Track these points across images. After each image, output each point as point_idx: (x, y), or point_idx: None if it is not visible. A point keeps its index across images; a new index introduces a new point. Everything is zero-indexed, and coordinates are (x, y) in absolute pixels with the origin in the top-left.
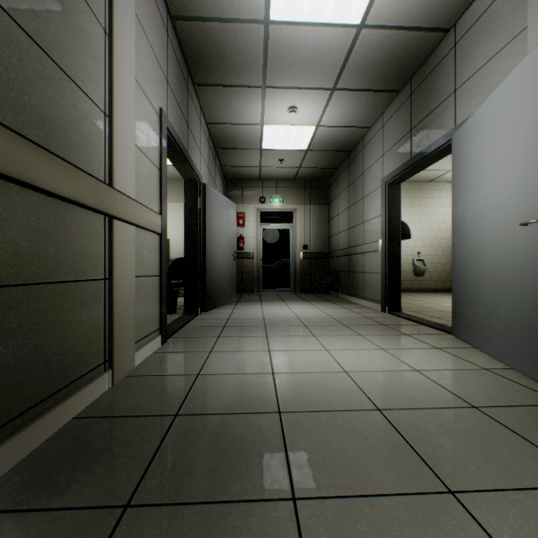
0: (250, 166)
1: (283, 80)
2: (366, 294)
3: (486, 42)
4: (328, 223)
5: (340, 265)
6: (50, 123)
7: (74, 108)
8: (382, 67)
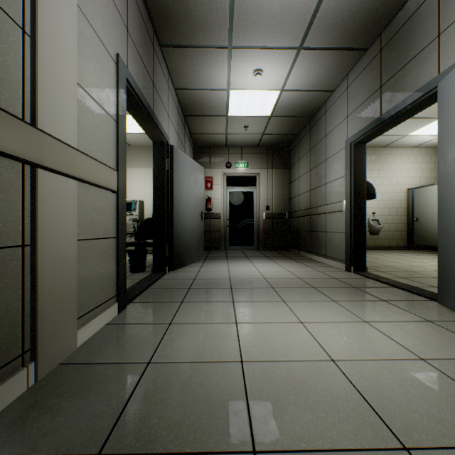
0: (217, 133)
1: (249, 38)
2: (328, 253)
3: None
4: (289, 185)
5: (300, 224)
6: None
7: None
8: (352, 20)
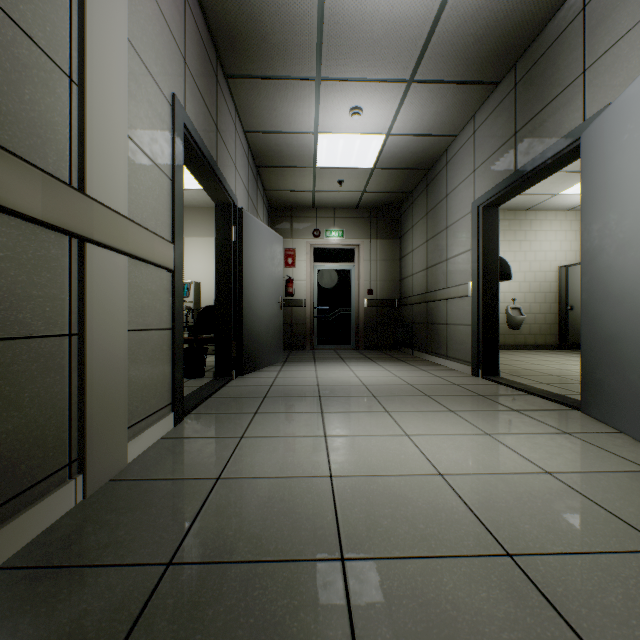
0: (302, 191)
1: (344, 68)
2: (450, 352)
3: None
4: (399, 262)
5: (414, 314)
6: None
7: (2, 52)
8: (477, 47)
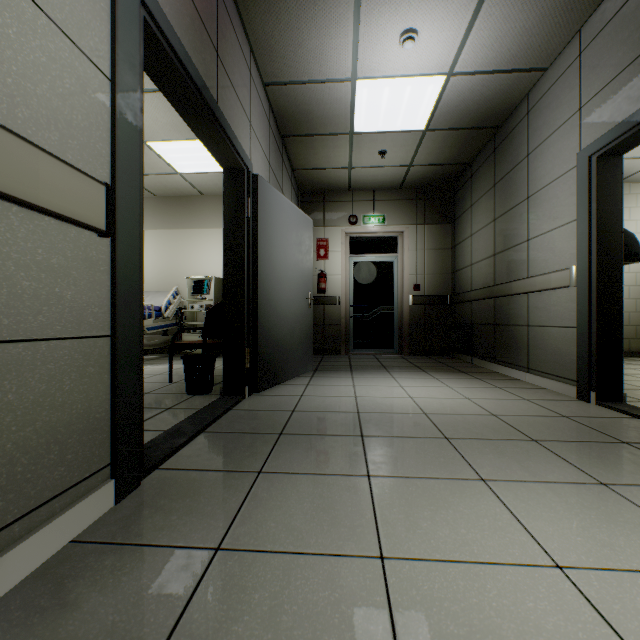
0: (335, 168)
1: None
2: (534, 364)
3: None
4: (452, 251)
5: (475, 313)
6: None
7: None
8: None
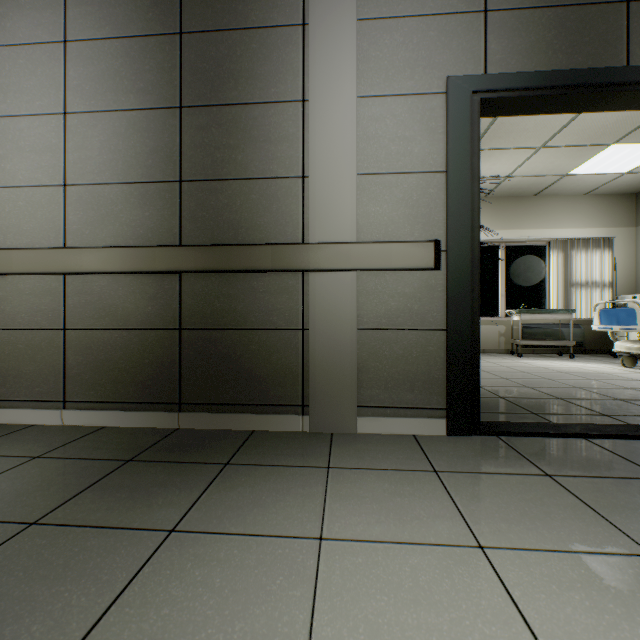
0: None
1: None
2: None
3: None
4: None
5: None
6: (239, 223)
7: (262, 198)
8: None
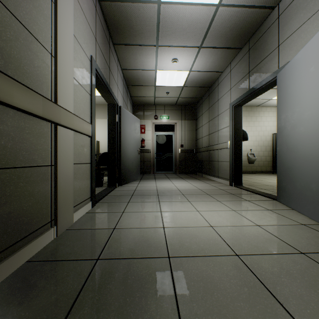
0: (149, 97)
1: (169, 41)
2: (219, 175)
3: (300, 13)
4: (196, 131)
5: (203, 157)
6: (8, 56)
7: (27, 47)
8: (231, 32)
